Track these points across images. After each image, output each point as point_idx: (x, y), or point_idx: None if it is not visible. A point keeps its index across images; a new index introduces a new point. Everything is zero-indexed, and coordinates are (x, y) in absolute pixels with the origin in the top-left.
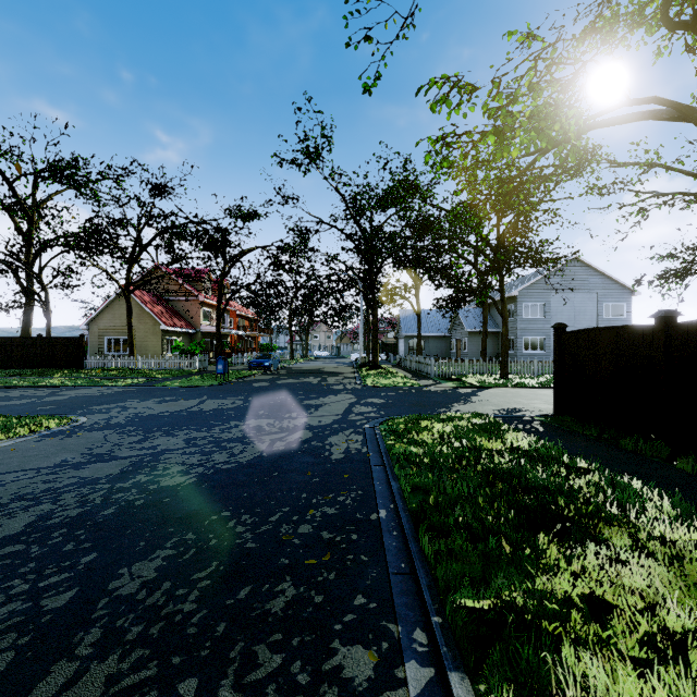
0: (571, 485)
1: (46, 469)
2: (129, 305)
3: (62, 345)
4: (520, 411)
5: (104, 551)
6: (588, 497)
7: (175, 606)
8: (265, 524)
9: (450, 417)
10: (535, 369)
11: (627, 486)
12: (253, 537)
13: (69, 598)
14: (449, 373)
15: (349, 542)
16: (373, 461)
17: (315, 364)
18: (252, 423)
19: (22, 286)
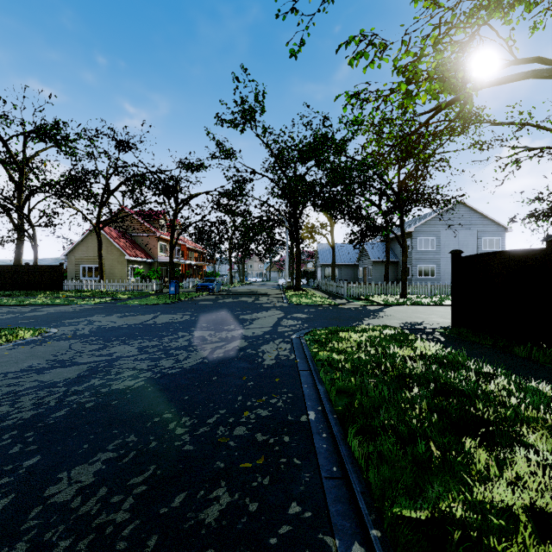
0: (483, 389)
1: (12, 374)
2: (99, 239)
3: (45, 272)
4: (421, 324)
5: (47, 454)
6: (503, 401)
7: (108, 515)
8: (203, 426)
9: (364, 329)
10: (428, 291)
11: (537, 390)
12: (191, 439)
13: (2, 506)
14: (358, 293)
15: (281, 445)
16: (300, 366)
17: (249, 287)
18: (196, 333)
19: (14, 225)
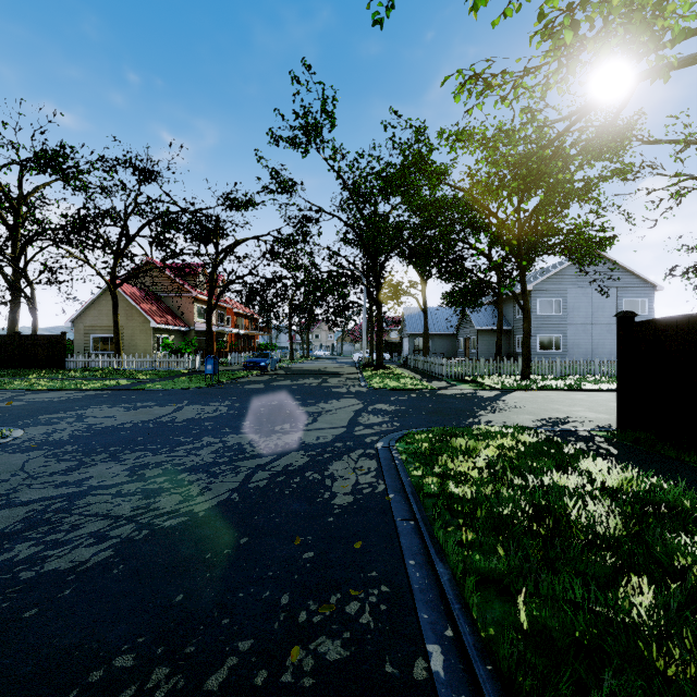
0: None
1: None
2: (114, 300)
3: (42, 344)
4: (566, 421)
5: None
6: None
7: None
8: None
9: (486, 432)
10: (557, 370)
11: None
12: None
13: None
14: (462, 373)
15: None
16: (396, 510)
17: (315, 364)
18: (230, 439)
19: (8, 282)
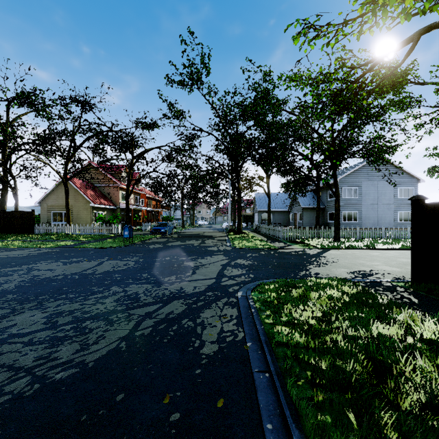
0: None
1: None
2: (66, 189)
3: (19, 217)
4: (371, 274)
5: None
6: None
7: None
8: None
9: (317, 284)
10: (357, 234)
11: None
12: None
13: None
14: (294, 237)
15: None
16: (253, 360)
17: (198, 230)
18: (130, 289)
19: None
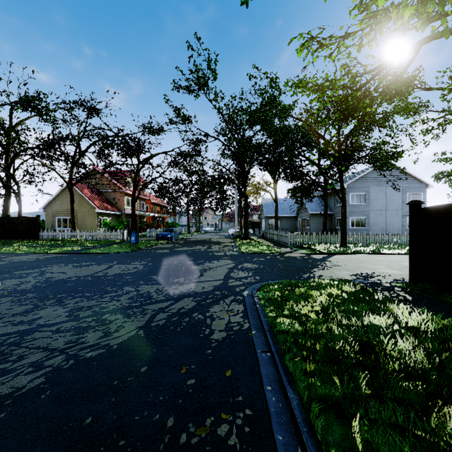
0: None
1: None
2: (71, 194)
3: (23, 223)
4: (373, 276)
5: None
6: None
7: None
8: None
9: (319, 284)
10: (364, 240)
11: None
12: None
13: None
14: (301, 242)
15: None
16: (257, 343)
17: (204, 236)
18: (142, 289)
19: (2, 183)
